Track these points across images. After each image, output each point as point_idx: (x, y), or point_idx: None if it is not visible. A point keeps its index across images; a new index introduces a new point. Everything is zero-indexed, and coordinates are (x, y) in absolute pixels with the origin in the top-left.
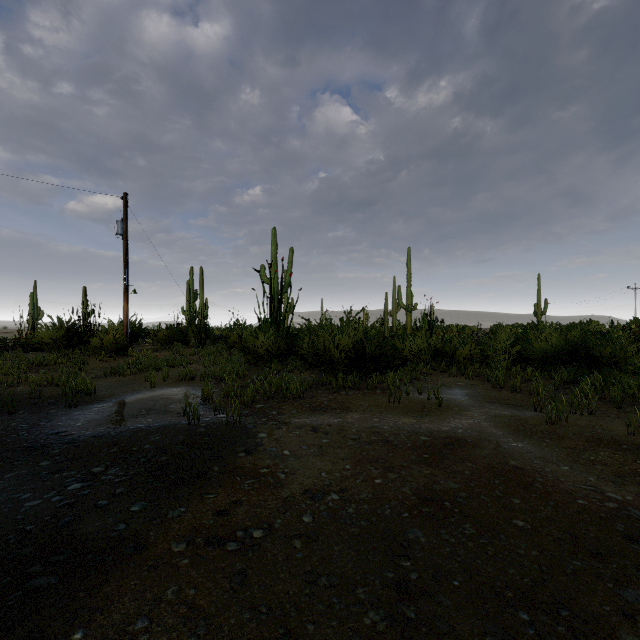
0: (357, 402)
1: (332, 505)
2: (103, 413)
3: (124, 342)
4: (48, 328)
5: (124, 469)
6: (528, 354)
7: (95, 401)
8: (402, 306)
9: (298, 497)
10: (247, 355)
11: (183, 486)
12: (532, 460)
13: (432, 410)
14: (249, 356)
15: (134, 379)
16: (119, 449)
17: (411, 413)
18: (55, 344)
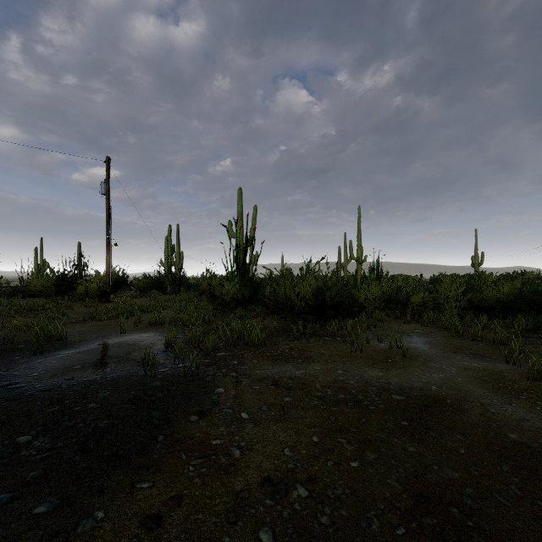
0: (318, 350)
1: (299, 508)
2: (65, 361)
3: (106, 289)
4: (41, 277)
5: (54, 439)
6: (479, 302)
7: (63, 347)
8: (353, 258)
9: (254, 491)
10: (214, 302)
11: (114, 468)
12: (535, 432)
13: (396, 361)
14: (216, 303)
15: (109, 324)
16: (60, 408)
17: (375, 364)
18: (47, 291)
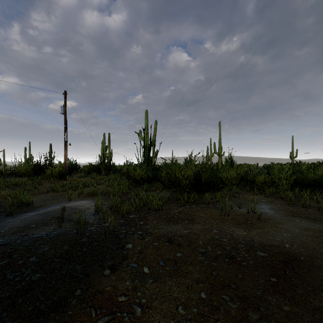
0: (198, 214)
1: None
2: (26, 221)
3: (64, 172)
4: (25, 164)
5: None
6: (301, 181)
7: (28, 210)
8: (216, 153)
9: None
10: (130, 180)
11: None
12: None
13: (254, 222)
14: (131, 181)
15: (62, 194)
16: (8, 262)
17: (239, 225)
18: (28, 173)
